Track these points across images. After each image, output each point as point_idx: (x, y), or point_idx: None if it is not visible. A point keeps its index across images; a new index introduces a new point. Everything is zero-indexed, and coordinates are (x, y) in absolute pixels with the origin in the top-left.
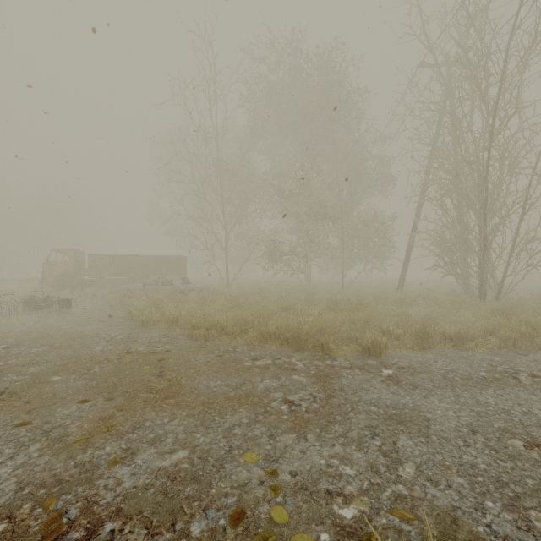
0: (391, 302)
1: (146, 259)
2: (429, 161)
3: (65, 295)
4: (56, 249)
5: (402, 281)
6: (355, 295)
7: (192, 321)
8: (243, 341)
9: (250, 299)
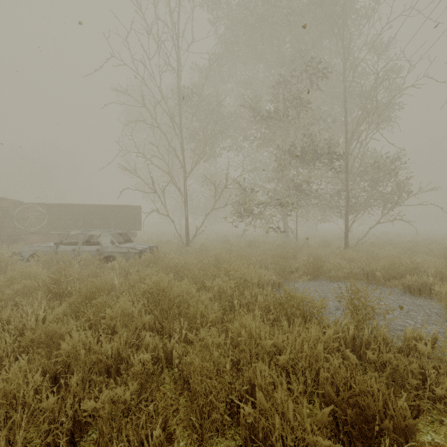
0: None
1: (90, 208)
2: None
3: None
4: None
5: None
6: (406, 268)
7: None
8: None
9: (208, 285)
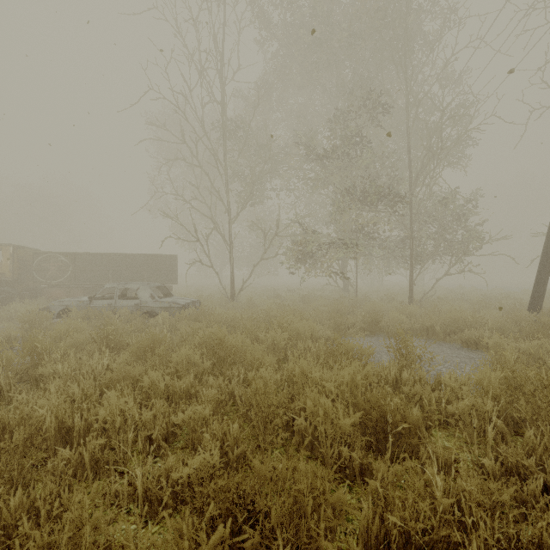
0: None
1: (119, 258)
2: None
3: None
4: None
5: (541, 293)
6: (465, 322)
7: None
8: None
9: (262, 337)
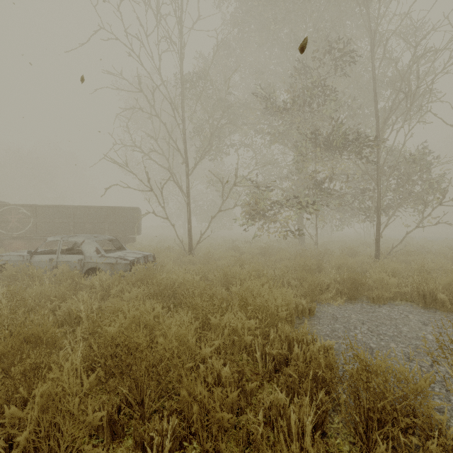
0: None
1: (81, 210)
2: None
3: None
4: None
5: None
6: None
7: None
8: None
9: (215, 323)
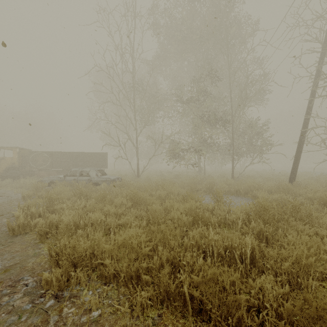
0: (308, 198)
1: (76, 154)
2: (320, 63)
3: (6, 184)
4: (4, 147)
5: (295, 173)
6: (254, 187)
7: (52, 247)
8: (124, 326)
9: (154, 193)
